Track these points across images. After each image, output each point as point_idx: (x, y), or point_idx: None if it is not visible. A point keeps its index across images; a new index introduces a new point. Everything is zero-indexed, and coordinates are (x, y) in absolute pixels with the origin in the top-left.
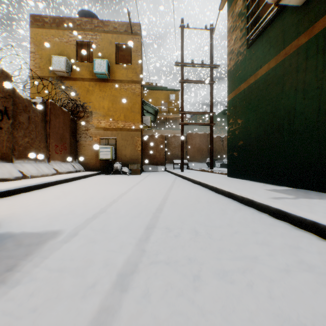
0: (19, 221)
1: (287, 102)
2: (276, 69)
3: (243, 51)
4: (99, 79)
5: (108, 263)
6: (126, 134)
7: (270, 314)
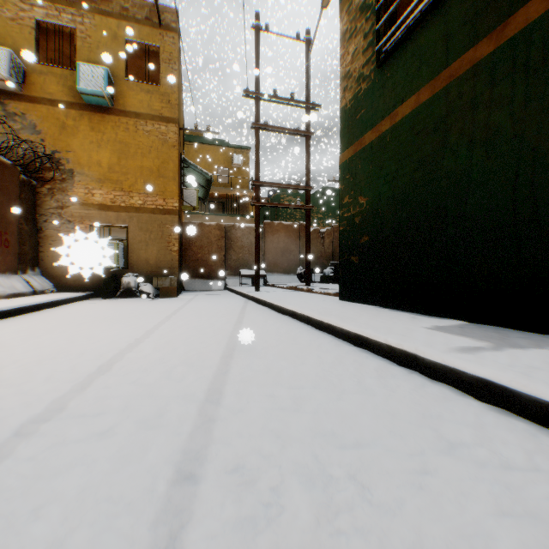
0: None
1: (454, 165)
2: (432, 105)
3: (369, 73)
4: (90, 106)
5: None
6: (149, 219)
7: None
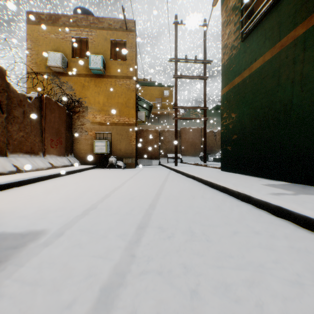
0: (3, 219)
1: (283, 95)
2: (271, 62)
3: (237, 45)
4: (94, 75)
5: (92, 272)
6: (121, 128)
7: None
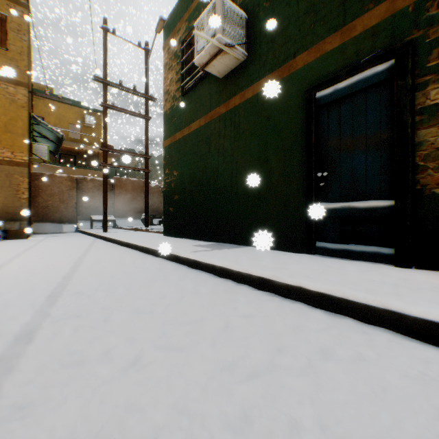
0: None
1: (213, 162)
2: (205, 128)
3: (178, 96)
4: None
5: None
6: None
7: (159, 320)
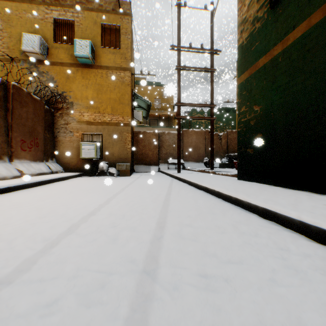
0: None
1: None
2: (324, 24)
3: (262, 15)
4: (82, 65)
5: None
6: (114, 129)
7: None
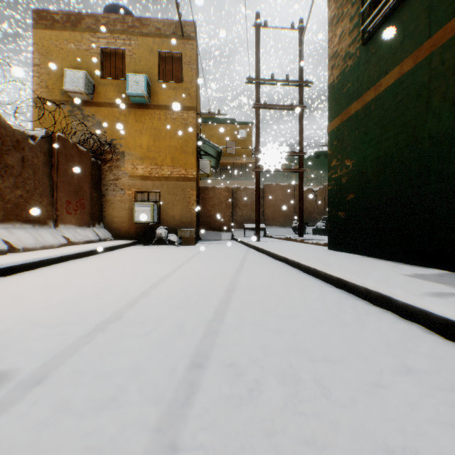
0: None
1: (436, 126)
2: (415, 73)
3: (354, 51)
4: (135, 105)
5: None
6: (174, 185)
7: None
